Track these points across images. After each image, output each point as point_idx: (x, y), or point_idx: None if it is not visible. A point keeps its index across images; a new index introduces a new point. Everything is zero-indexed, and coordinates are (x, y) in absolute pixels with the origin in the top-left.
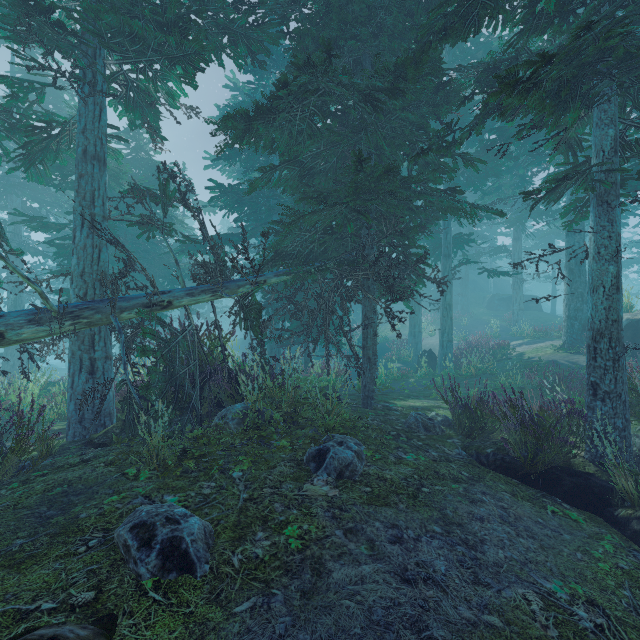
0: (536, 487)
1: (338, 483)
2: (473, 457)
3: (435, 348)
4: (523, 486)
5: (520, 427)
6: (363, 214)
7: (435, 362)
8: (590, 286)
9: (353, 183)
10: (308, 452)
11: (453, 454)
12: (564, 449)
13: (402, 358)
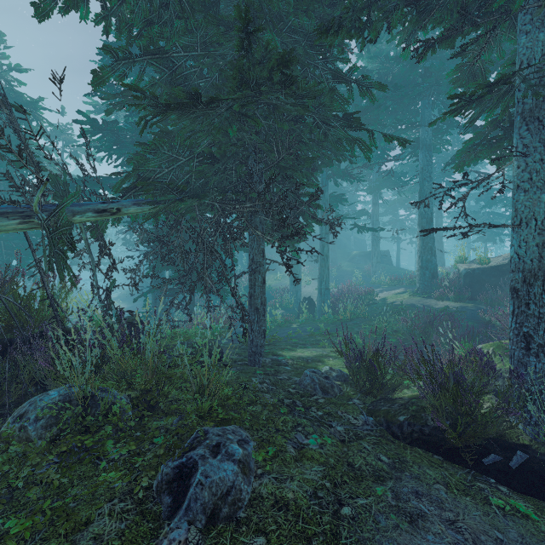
0: (462, 465)
1: (208, 541)
2: (383, 427)
3: (312, 295)
4: (448, 465)
5: (440, 390)
6: (251, 117)
7: (314, 308)
8: (516, 220)
9: (237, 70)
10: (161, 473)
11: (360, 425)
12: (501, 419)
13: (284, 305)
